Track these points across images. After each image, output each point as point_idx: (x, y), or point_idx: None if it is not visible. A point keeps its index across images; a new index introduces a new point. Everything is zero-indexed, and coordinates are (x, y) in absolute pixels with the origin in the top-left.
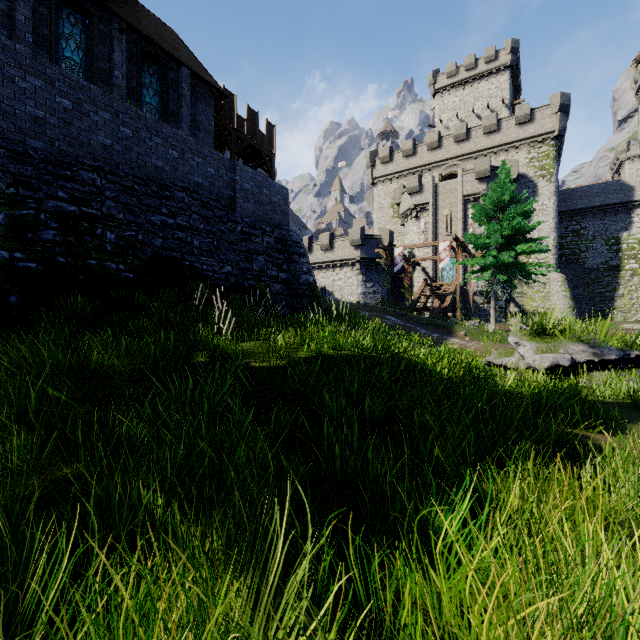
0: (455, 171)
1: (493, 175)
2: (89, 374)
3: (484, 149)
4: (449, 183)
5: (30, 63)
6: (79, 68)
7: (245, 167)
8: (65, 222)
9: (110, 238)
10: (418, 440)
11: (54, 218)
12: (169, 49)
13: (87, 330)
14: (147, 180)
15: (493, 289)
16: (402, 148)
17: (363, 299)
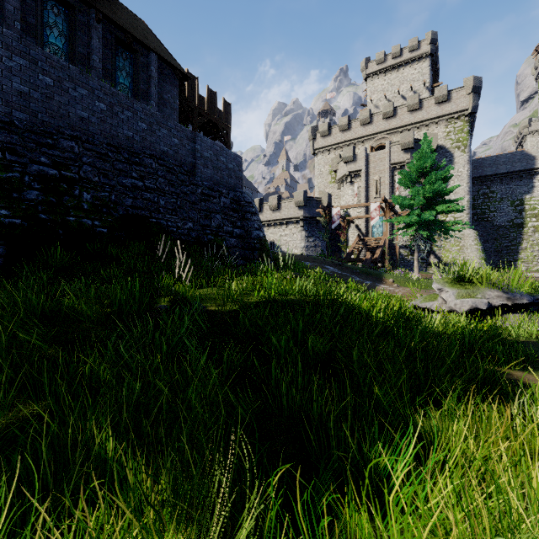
0: (384, 143)
1: (416, 146)
2: (60, 317)
3: (408, 124)
4: (379, 153)
5: (16, 45)
6: (61, 52)
7: (205, 138)
8: (47, 184)
9: (86, 198)
10: (357, 377)
11: (37, 180)
12: (140, 37)
13: (64, 278)
14: (119, 148)
15: (417, 243)
16: (339, 124)
17: (306, 252)
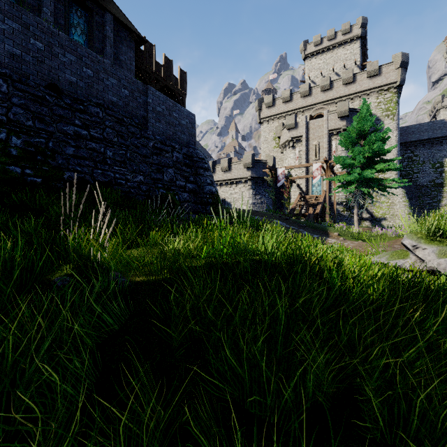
0: (321, 113)
1: (351, 115)
2: None
3: (343, 96)
4: (317, 121)
5: None
6: None
7: (157, 92)
8: None
9: (16, 143)
10: None
11: None
12: None
13: None
14: (60, 93)
15: (357, 199)
16: (282, 96)
17: (253, 208)
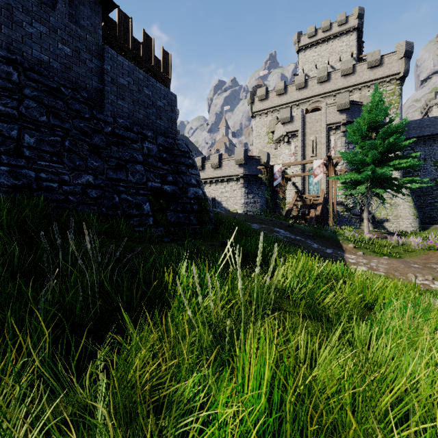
0: (318, 106)
1: (351, 108)
2: None
3: (342, 88)
4: (315, 114)
5: None
6: None
7: (119, 57)
8: None
9: None
10: None
11: None
12: None
13: None
14: None
15: (368, 201)
16: (276, 88)
17: (245, 207)
